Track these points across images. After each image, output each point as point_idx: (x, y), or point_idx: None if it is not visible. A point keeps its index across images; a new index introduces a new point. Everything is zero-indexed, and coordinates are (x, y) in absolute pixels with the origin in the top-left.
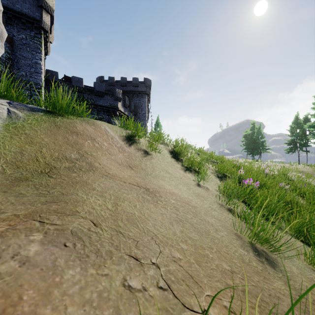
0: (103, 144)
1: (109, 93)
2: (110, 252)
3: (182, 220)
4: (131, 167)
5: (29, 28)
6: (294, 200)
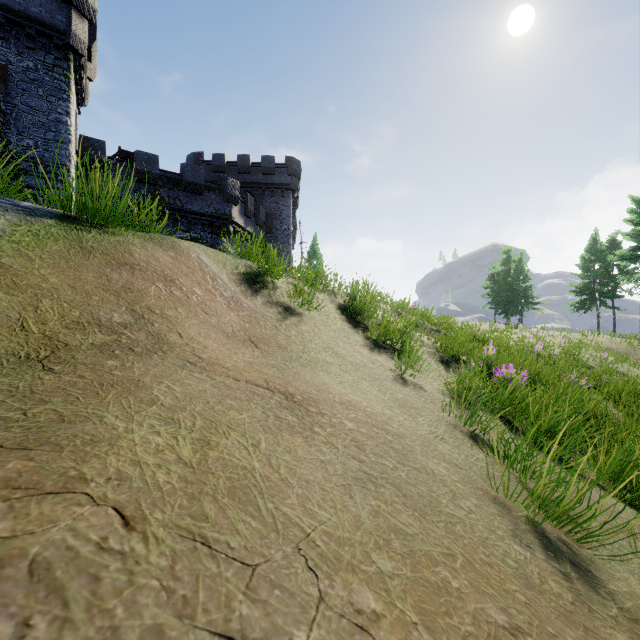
0: (193, 292)
1: (213, 187)
2: (159, 632)
3: (375, 476)
4: (255, 342)
5: (43, 47)
6: (599, 410)
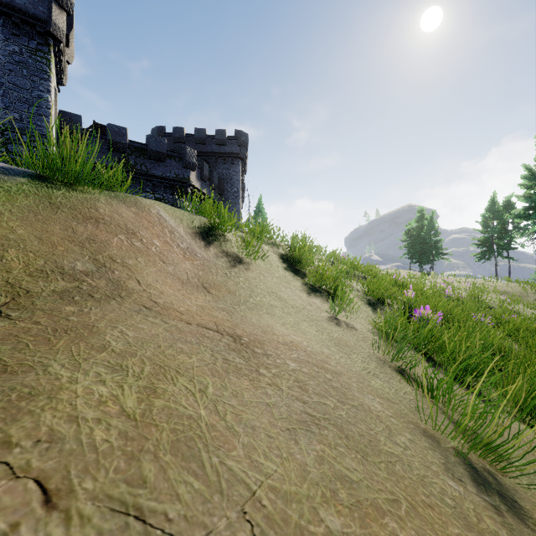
0: (152, 243)
1: (173, 156)
2: None
3: (318, 417)
4: (207, 287)
5: (27, 34)
6: (502, 345)
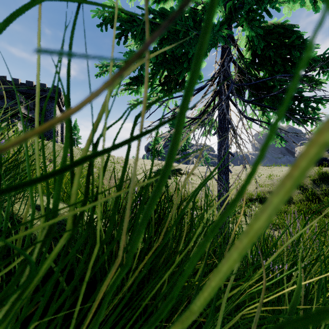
0: None
1: (8, 97)
2: None
3: None
4: None
5: None
6: None
